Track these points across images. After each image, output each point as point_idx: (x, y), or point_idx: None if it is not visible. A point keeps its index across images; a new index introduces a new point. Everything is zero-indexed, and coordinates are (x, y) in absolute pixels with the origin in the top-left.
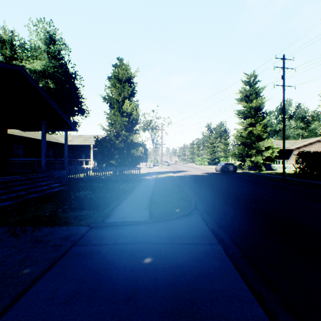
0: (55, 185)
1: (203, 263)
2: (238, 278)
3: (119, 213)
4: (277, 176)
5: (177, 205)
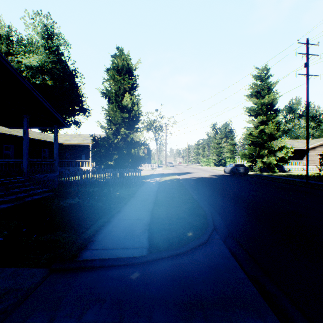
0: (37, 191)
1: None
2: None
3: (103, 239)
4: (297, 179)
5: (189, 223)
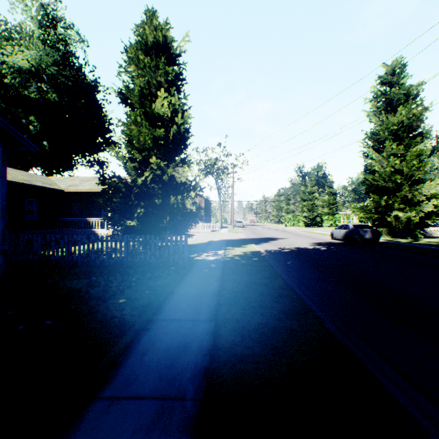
0: None
1: None
2: None
3: None
4: None
5: None
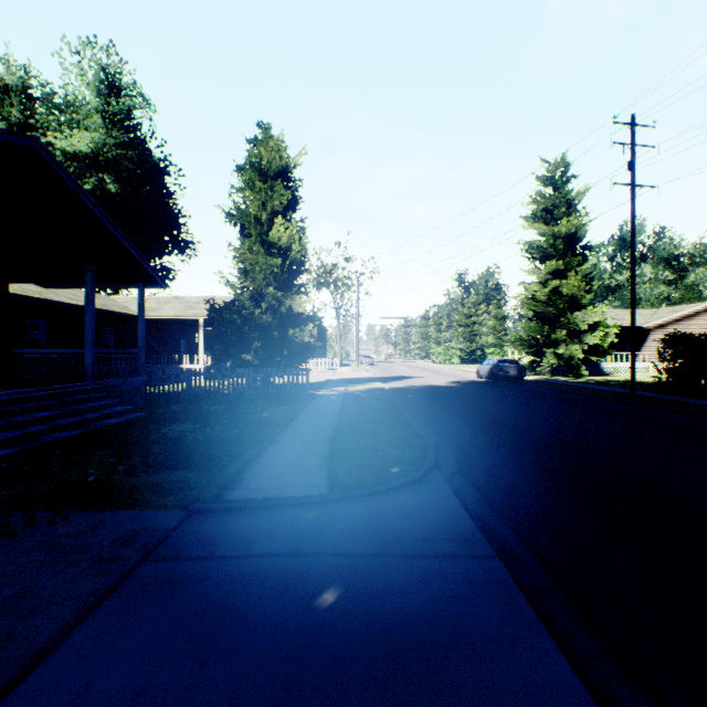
0: (115, 409)
1: (462, 608)
2: (552, 652)
3: (257, 477)
4: (617, 390)
5: (394, 457)
